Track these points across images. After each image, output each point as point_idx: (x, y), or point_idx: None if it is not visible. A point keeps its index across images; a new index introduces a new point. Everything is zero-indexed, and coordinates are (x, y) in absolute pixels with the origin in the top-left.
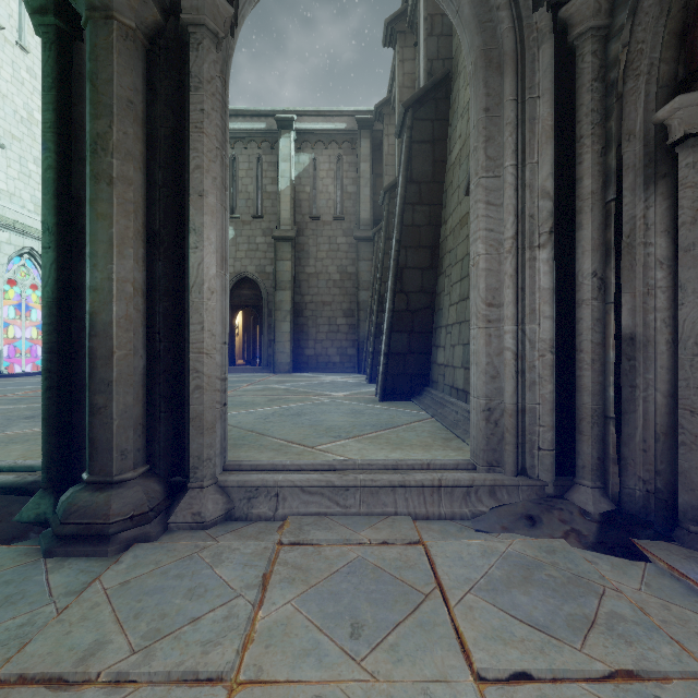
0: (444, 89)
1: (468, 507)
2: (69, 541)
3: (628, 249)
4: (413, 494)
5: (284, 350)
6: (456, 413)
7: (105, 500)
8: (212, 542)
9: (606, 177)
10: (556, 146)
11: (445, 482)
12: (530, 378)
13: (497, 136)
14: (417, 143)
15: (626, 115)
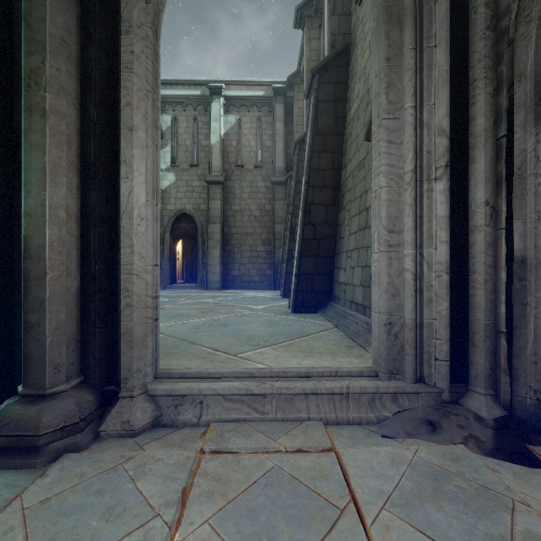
0: (344, 59)
1: (373, 412)
2: (0, 453)
3: (519, 179)
4: (324, 401)
5: (215, 271)
6: (356, 324)
7: (36, 412)
8: (137, 452)
9: (497, 116)
10: (450, 90)
11: (353, 390)
12: (428, 297)
13: (397, 83)
14: (322, 102)
15: (517, 58)
